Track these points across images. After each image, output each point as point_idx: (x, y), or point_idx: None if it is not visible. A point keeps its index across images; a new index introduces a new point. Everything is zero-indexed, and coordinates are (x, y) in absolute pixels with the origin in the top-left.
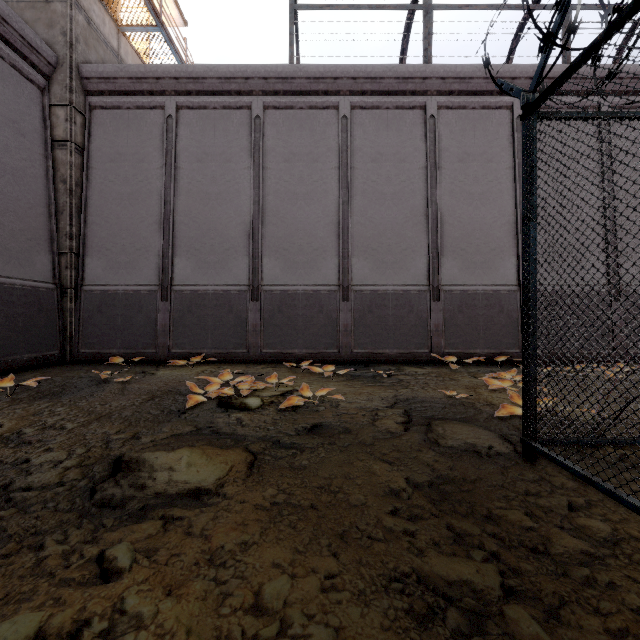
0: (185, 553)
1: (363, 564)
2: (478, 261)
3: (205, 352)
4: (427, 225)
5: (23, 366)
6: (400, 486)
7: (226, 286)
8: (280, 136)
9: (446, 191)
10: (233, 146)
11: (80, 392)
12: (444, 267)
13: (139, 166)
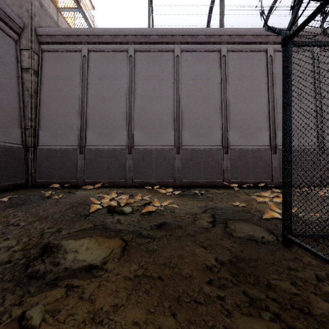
0: (77, 313)
1: (192, 323)
2: (248, 133)
3: (103, 181)
4: (221, 113)
5: (5, 189)
6: (212, 263)
7: (114, 146)
8: (143, 66)
9: (231, 95)
10: (118, 71)
11: (33, 203)
12: (230, 136)
13: (68, 82)
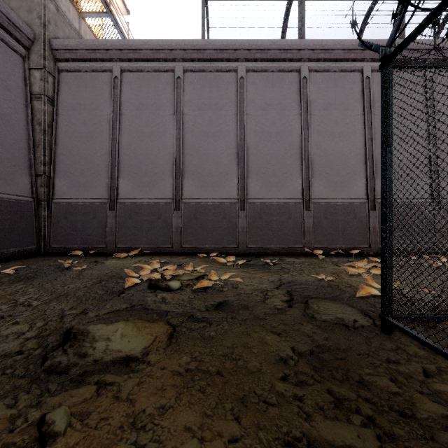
0: (112, 417)
1: (261, 428)
2: (338, 181)
3: (141, 247)
4: (301, 155)
5: (9, 257)
6: (288, 355)
7: (156, 199)
8: (195, 91)
9: (315, 131)
10: (161, 98)
11: (47, 277)
12: (313, 186)
13: (94, 113)
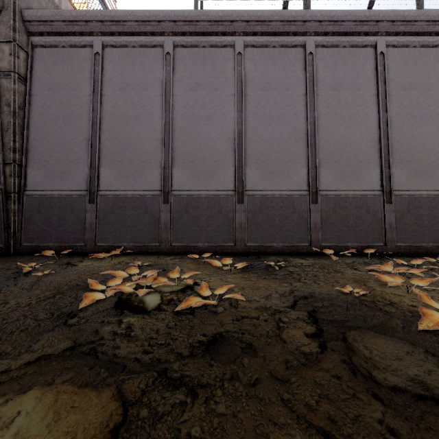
0: None
1: None
2: (348, 171)
3: (125, 245)
4: (307, 141)
5: None
6: None
7: (142, 191)
8: (187, 69)
9: (322, 114)
10: (148, 77)
11: None
12: (321, 176)
13: (72, 93)
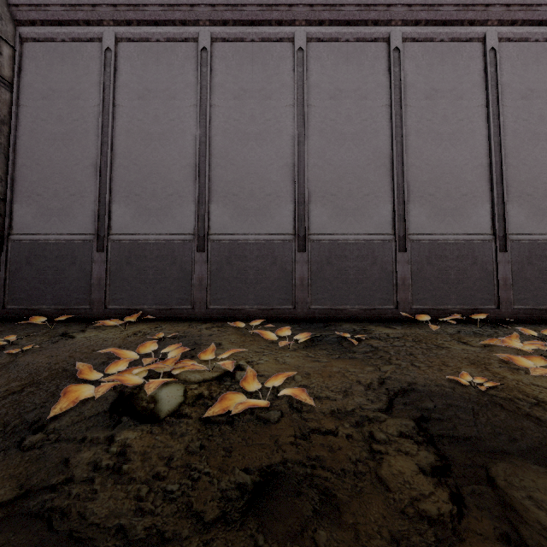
0: None
1: None
2: (448, 207)
3: (145, 308)
4: (391, 168)
5: None
6: None
7: (169, 235)
8: (229, 71)
9: (412, 131)
10: (178, 82)
11: None
12: (410, 214)
13: (74, 103)
